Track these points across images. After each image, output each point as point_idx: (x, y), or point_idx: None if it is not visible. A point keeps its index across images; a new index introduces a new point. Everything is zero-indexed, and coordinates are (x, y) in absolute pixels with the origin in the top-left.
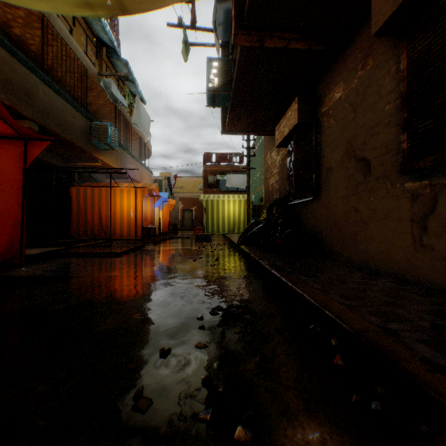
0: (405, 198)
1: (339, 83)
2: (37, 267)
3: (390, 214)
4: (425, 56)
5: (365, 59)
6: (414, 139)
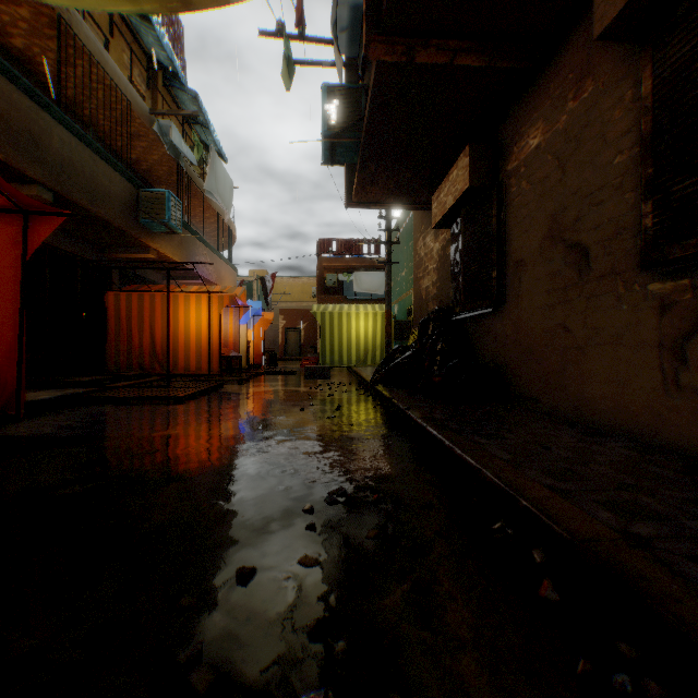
0: (649, 308)
1: (537, 122)
2: (47, 422)
3: (623, 336)
4: (684, 72)
5: (580, 82)
6: (666, 210)
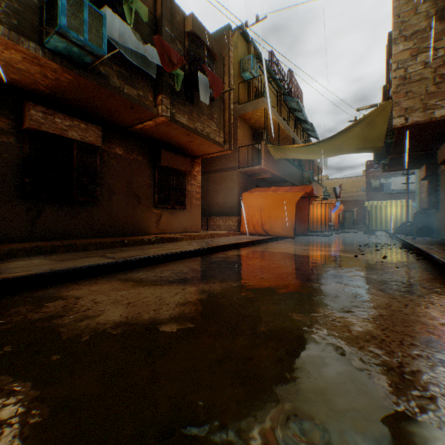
0: None
1: None
2: (305, 237)
3: None
4: None
5: None
6: None
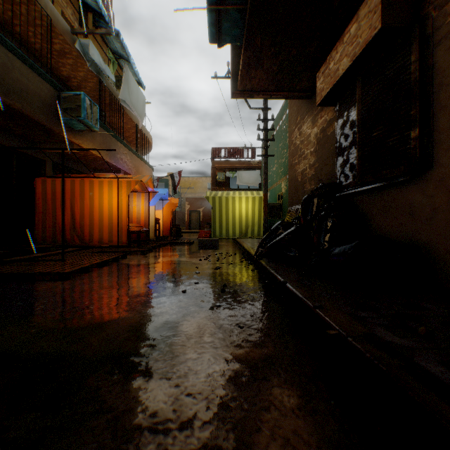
0: None
1: None
2: None
3: None
4: None
5: None
6: None
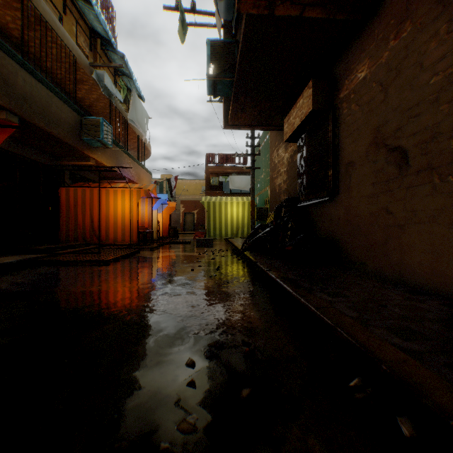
0: None
1: (363, 60)
2: (6, 279)
3: (438, 217)
4: None
5: (400, 25)
6: None
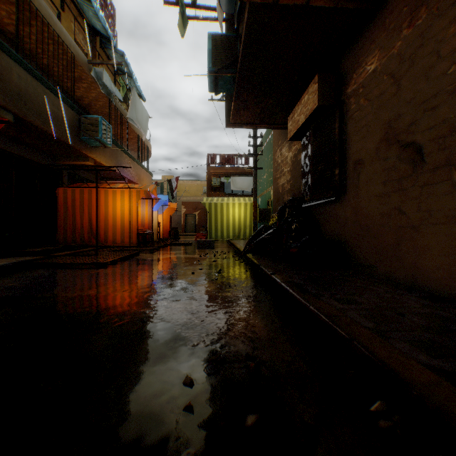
0: None
1: (373, 52)
2: None
3: None
4: None
5: (414, 12)
6: None
